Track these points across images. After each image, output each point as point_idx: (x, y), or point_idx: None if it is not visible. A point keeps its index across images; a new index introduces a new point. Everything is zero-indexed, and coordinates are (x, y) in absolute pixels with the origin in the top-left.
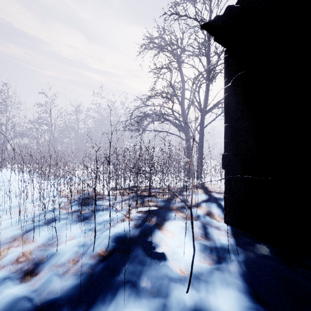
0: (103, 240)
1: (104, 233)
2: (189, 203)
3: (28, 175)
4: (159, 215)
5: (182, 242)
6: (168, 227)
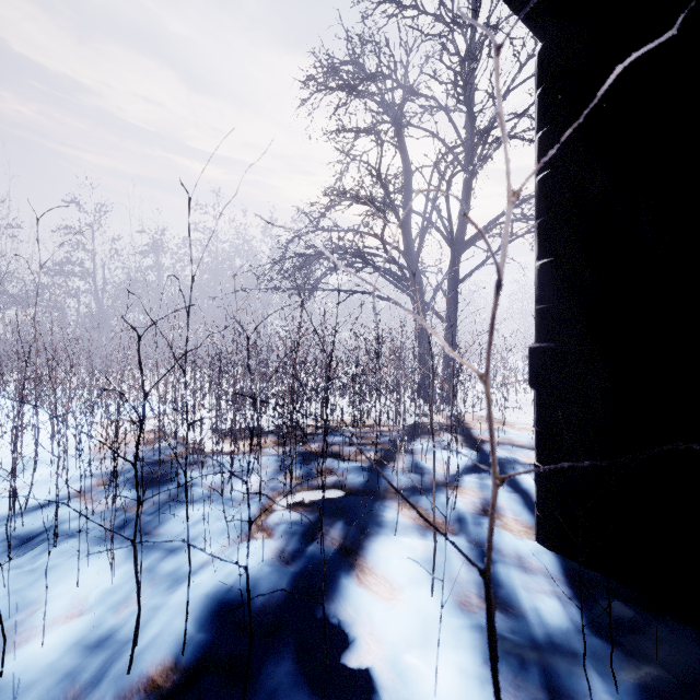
0: (171, 623)
1: (180, 591)
2: (430, 477)
3: (8, 402)
4: (350, 520)
5: (426, 626)
6: (379, 563)
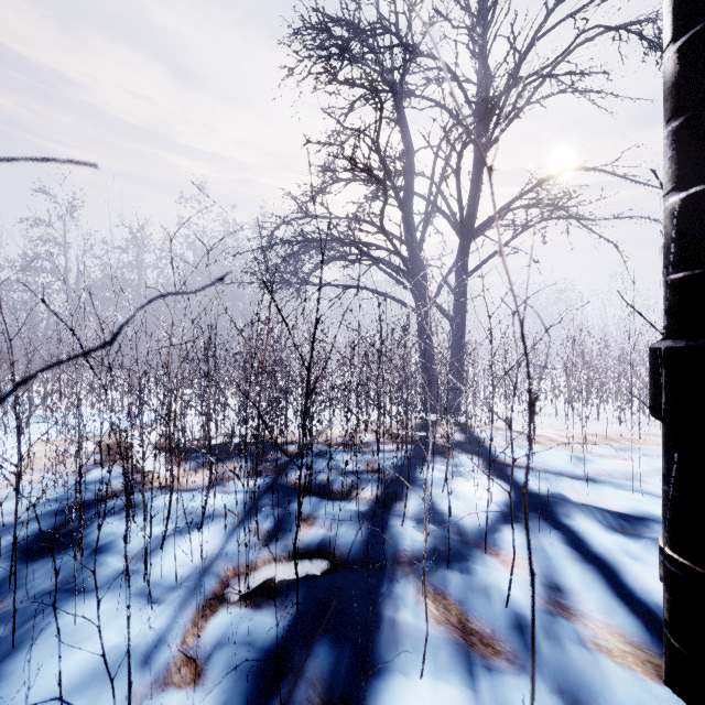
0: None
1: None
2: (455, 531)
3: None
4: (341, 635)
5: None
6: None
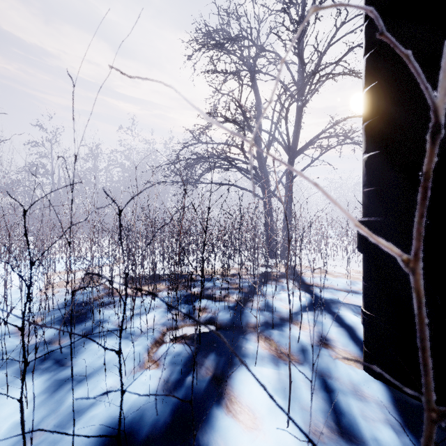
0: None
1: (78, 424)
2: (278, 314)
3: None
4: (220, 352)
5: None
6: (243, 392)
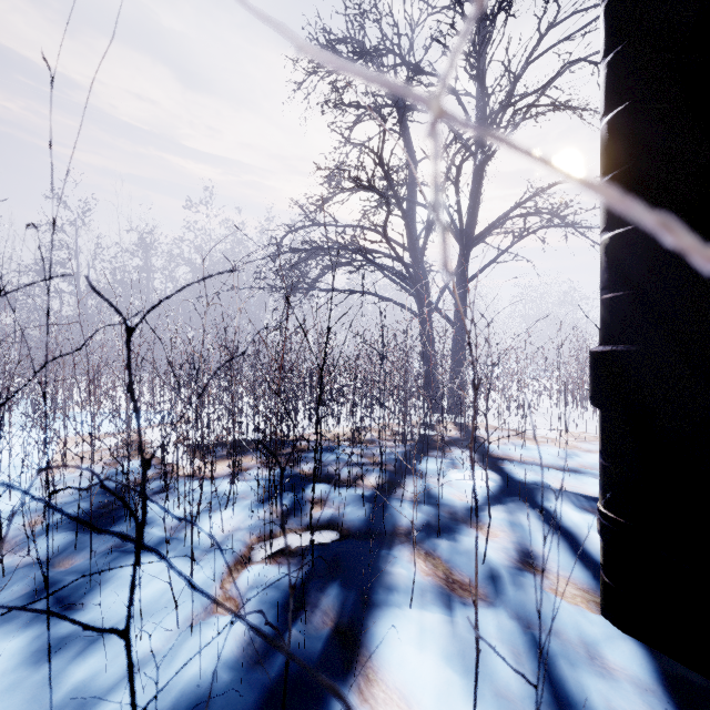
0: None
1: None
2: (446, 510)
3: None
4: (348, 581)
5: None
6: (389, 661)
